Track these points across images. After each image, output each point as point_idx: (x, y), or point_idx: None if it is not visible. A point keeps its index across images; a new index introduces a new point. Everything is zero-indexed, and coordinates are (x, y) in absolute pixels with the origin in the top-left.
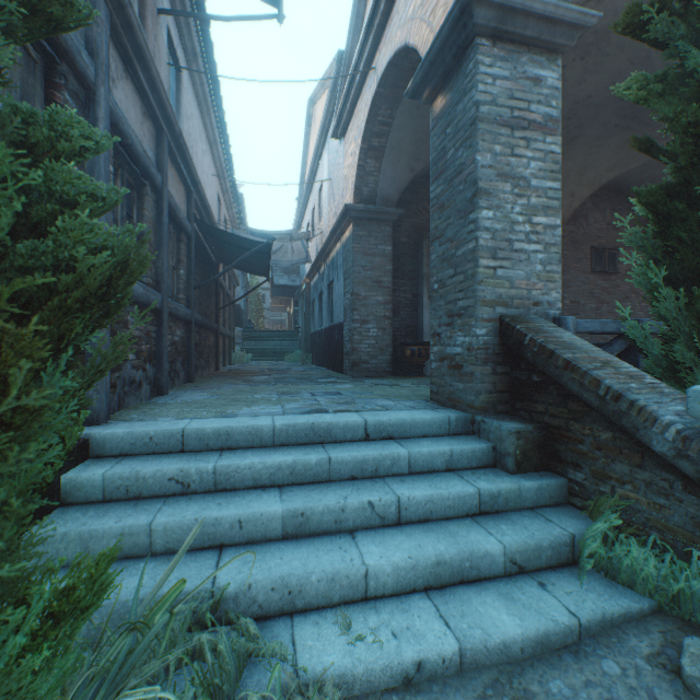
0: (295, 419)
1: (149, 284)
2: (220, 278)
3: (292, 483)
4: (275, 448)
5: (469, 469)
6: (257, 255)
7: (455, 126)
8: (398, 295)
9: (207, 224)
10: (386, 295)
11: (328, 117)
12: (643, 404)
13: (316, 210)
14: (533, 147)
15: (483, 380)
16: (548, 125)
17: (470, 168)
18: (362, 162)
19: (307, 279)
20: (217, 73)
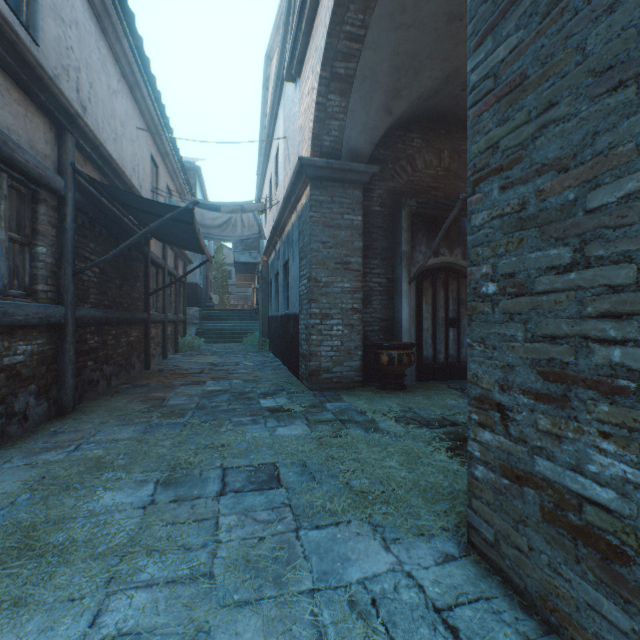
0: None
1: None
2: (153, 256)
3: None
4: None
5: None
6: (182, 226)
7: None
8: (369, 280)
9: (96, 180)
10: (355, 281)
11: (283, 62)
12: None
13: (273, 179)
14: None
15: None
16: None
17: None
18: (322, 98)
19: (265, 257)
20: None
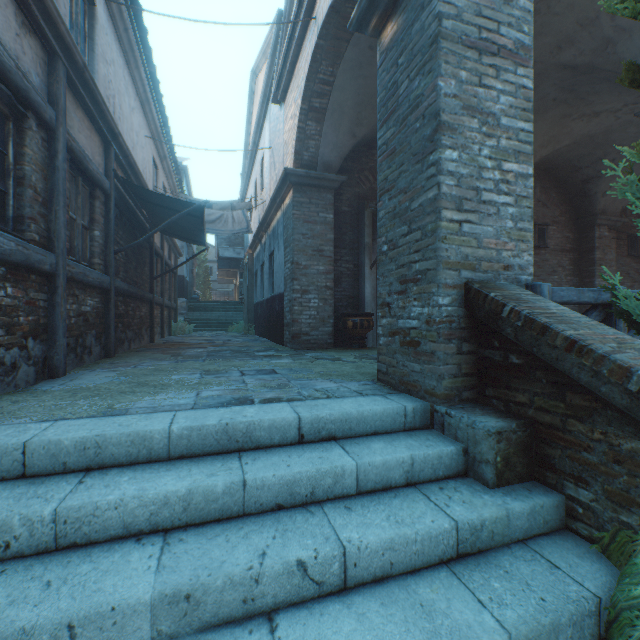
0: (204, 417)
1: (33, 241)
2: (156, 246)
3: (186, 524)
4: (169, 464)
5: (435, 481)
6: (190, 220)
7: (410, 52)
8: (340, 265)
9: (130, 182)
10: (328, 265)
11: (269, 84)
12: None
13: (258, 181)
14: (503, 77)
15: (447, 360)
16: (520, 53)
17: (430, 98)
18: (302, 124)
19: (250, 250)
20: (142, 18)
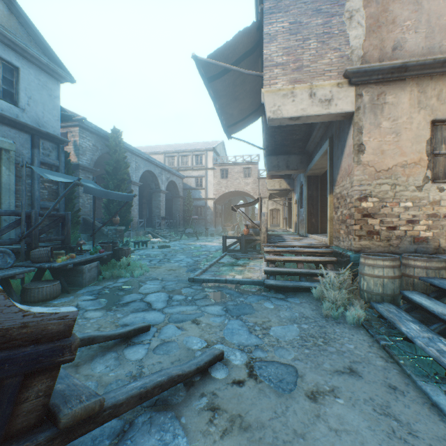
0: None
1: None
2: None
3: None
4: None
5: None
6: None
7: None
8: None
9: None
10: None
11: None
12: (104, 229)
13: None
14: None
15: (81, 228)
16: None
17: (78, 191)
18: None
19: None
20: None
